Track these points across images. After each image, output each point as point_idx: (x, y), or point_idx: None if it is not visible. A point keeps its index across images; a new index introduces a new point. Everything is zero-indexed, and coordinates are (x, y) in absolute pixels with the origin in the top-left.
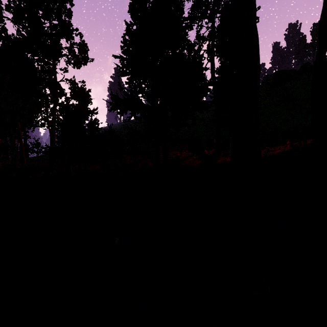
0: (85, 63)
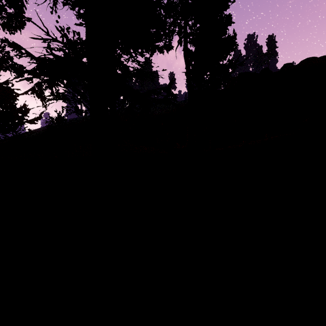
0: (19, 25)
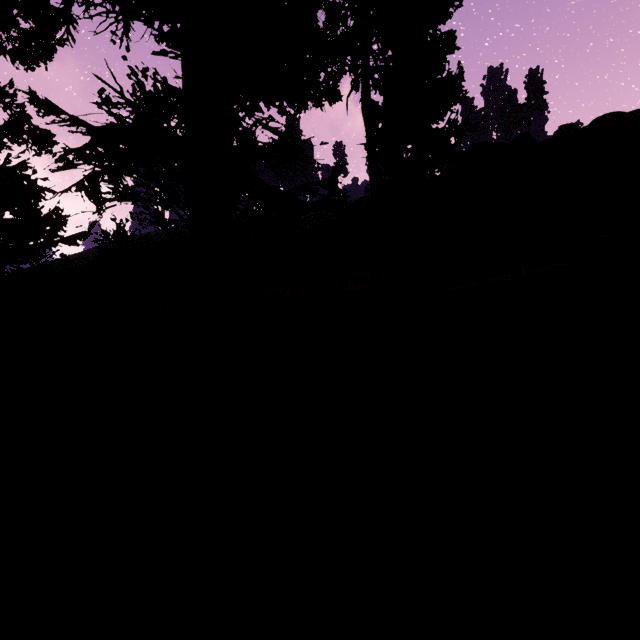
0: (44, 53)
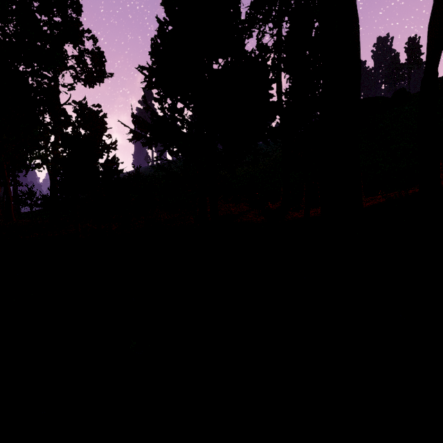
0: (100, 80)
